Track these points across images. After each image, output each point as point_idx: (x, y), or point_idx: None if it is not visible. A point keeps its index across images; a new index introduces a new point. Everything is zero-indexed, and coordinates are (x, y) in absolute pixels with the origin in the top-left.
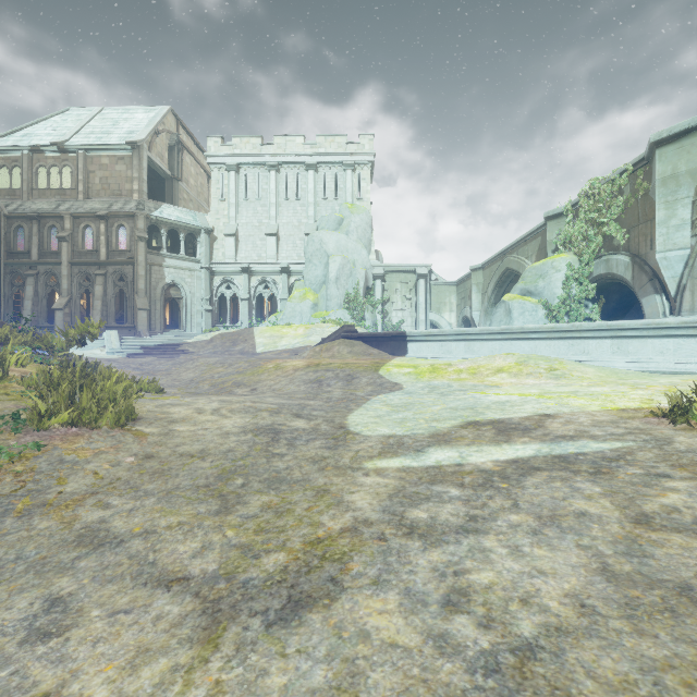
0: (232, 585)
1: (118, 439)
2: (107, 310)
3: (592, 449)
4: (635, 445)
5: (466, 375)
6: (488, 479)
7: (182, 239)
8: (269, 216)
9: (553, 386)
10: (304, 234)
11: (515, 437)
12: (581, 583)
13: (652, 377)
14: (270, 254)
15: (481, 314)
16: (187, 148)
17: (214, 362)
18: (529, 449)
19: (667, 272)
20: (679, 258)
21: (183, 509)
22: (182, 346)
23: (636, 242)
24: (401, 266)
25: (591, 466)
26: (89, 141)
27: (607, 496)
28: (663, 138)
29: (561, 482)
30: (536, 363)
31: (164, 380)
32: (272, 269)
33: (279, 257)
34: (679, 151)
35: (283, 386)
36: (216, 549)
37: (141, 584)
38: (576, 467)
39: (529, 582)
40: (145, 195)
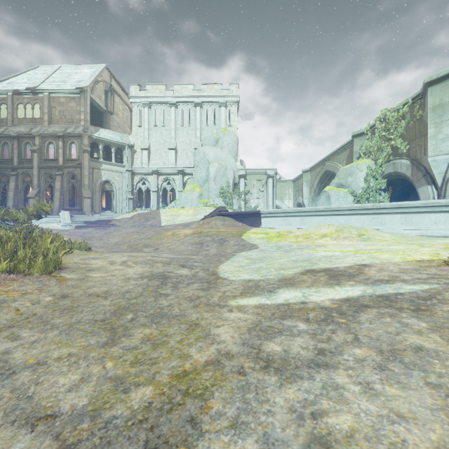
0: (95, 425)
1: (43, 283)
2: (63, 198)
3: (407, 290)
4: (440, 287)
5: (301, 239)
6: (328, 315)
7: (113, 151)
8: (170, 136)
9: (363, 245)
10: (193, 149)
11: (344, 281)
12: (447, 432)
13: (430, 239)
14: (171, 161)
15: (309, 200)
16: (117, 92)
17: (132, 231)
18: (357, 290)
19: (435, 170)
20: (444, 160)
21: (77, 341)
22: (112, 222)
23: (414, 150)
24: (257, 169)
25: (411, 304)
26: (52, 87)
27: (434, 331)
28: (433, 80)
29: (390, 318)
30: (349, 230)
31: (98, 243)
32: (172, 171)
33: (177, 164)
34: (444, 88)
35: (176, 246)
36: (92, 382)
37: (9, 422)
38: (398, 305)
39: (391, 429)
40: (89, 122)
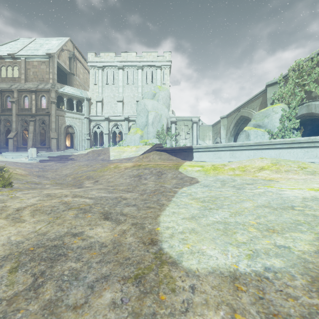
0: None
1: None
2: (35, 139)
3: None
4: None
5: (239, 171)
6: None
7: (75, 103)
8: (119, 92)
9: None
10: (136, 101)
11: None
12: None
13: None
14: (119, 111)
15: (226, 140)
16: (79, 59)
17: (83, 164)
18: None
19: None
20: None
21: None
22: (71, 156)
23: None
24: (184, 117)
25: None
26: (27, 53)
27: None
28: None
29: None
30: (286, 163)
31: (51, 175)
32: (120, 118)
33: (123, 112)
34: None
35: (115, 179)
36: None
37: None
38: None
39: None
40: (56, 81)
